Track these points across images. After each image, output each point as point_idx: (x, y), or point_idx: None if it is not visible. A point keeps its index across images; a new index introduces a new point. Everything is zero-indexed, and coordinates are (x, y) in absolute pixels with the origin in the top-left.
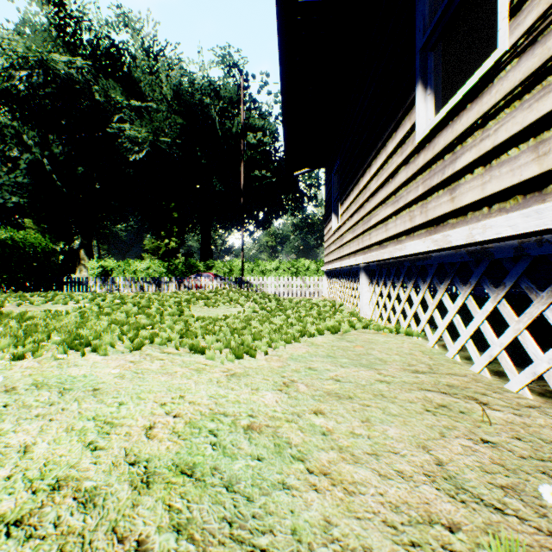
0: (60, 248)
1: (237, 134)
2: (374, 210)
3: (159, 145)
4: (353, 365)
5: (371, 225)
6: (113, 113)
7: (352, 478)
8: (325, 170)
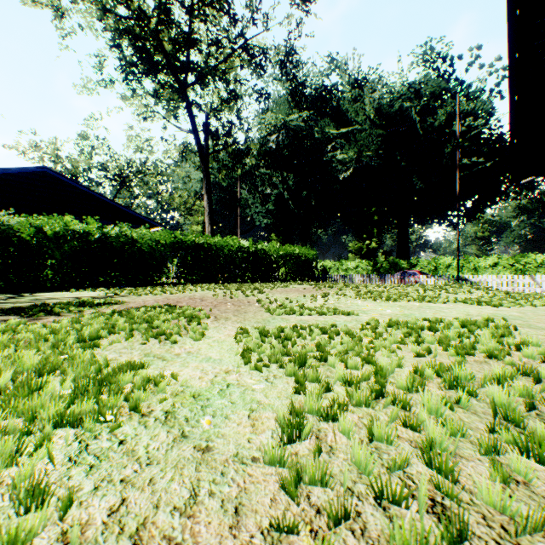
0: None
1: (439, 126)
2: None
3: (361, 160)
4: None
5: None
6: (326, 144)
7: (542, 321)
8: None
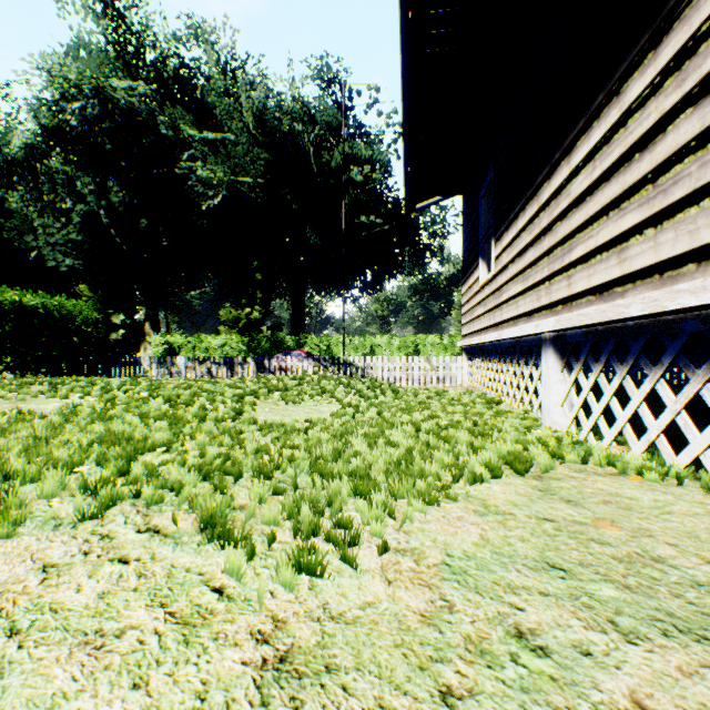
0: (121, 321)
1: (337, 169)
2: (583, 230)
3: (238, 187)
4: (652, 624)
5: (573, 260)
6: (182, 149)
7: None
8: (464, 197)
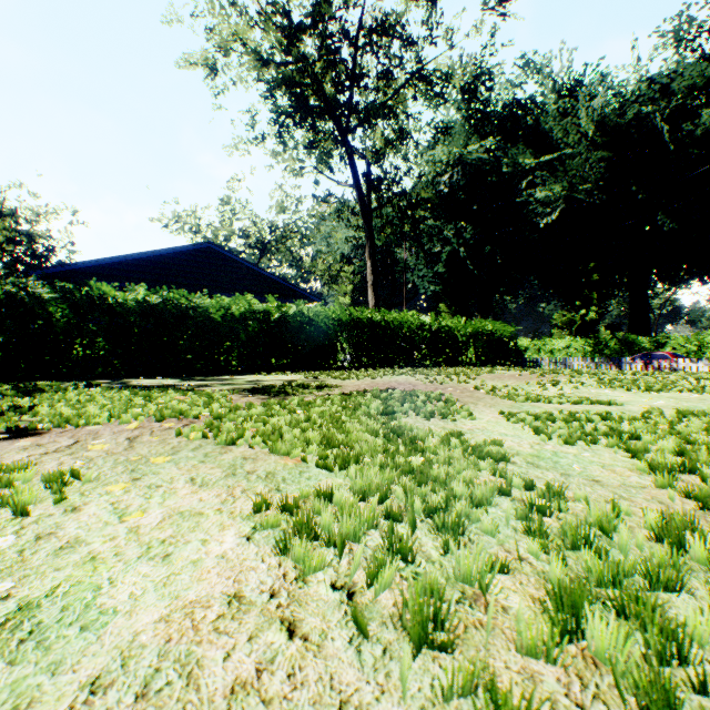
0: None
1: (704, 134)
2: None
3: (573, 197)
4: None
5: None
6: (519, 179)
7: None
8: None
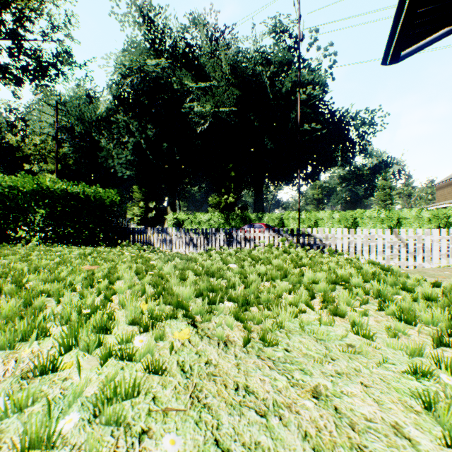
0: (154, 206)
1: (286, 93)
2: None
3: (219, 116)
4: None
5: None
6: (186, 97)
7: None
8: None
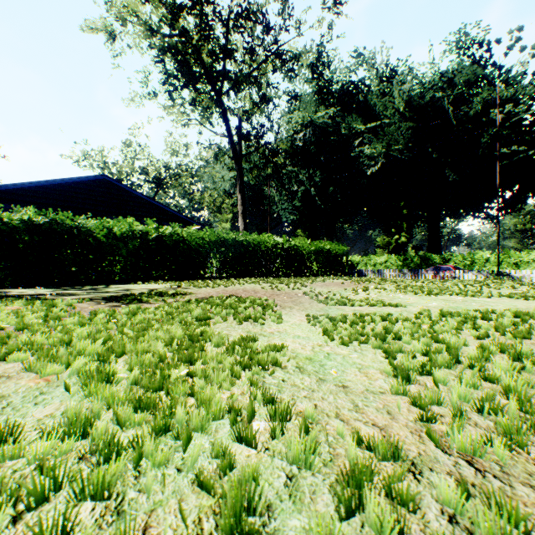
0: None
1: (475, 115)
2: None
3: (390, 154)
4: None
5: None
6: (353, 139)
7: None
8: None
